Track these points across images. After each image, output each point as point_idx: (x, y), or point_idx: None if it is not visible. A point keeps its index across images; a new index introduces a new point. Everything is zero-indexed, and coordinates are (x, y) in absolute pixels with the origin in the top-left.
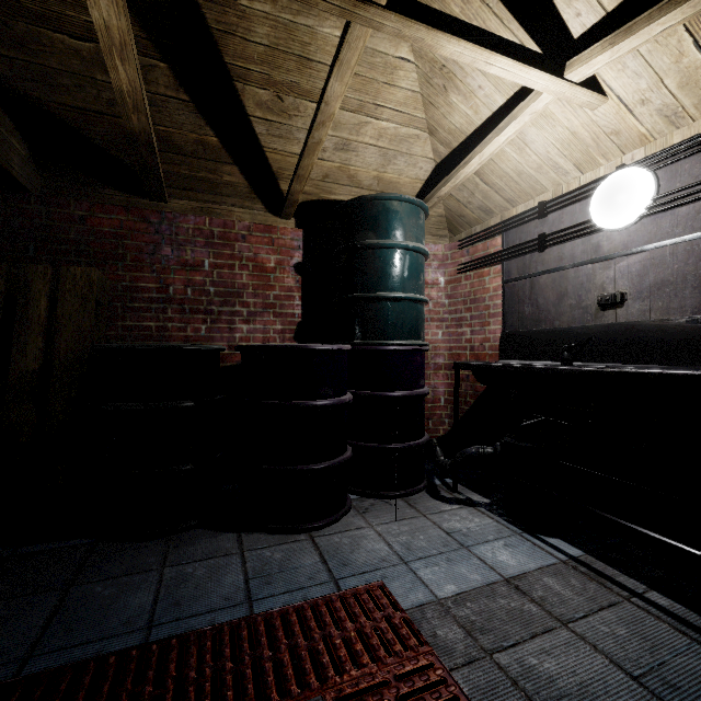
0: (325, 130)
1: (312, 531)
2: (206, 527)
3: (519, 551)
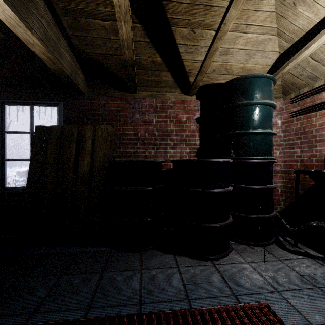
0: (221, 42)
1: (213, 260)
2: (158, 249)
3: None
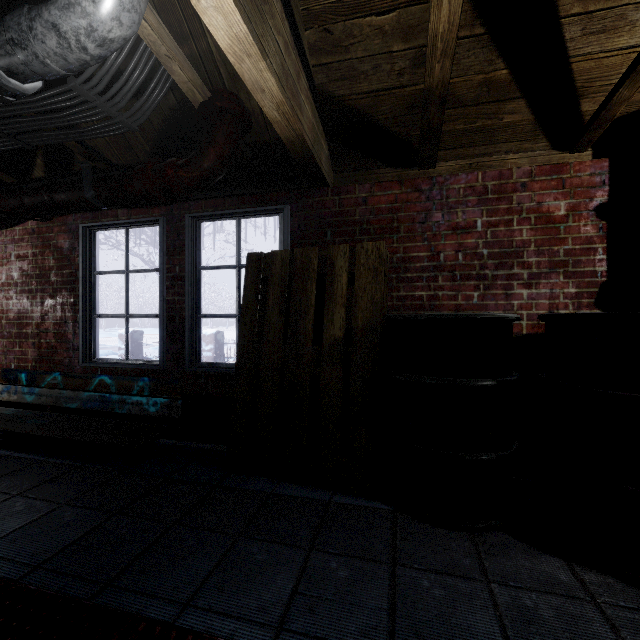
0: None
1: None
2: (511, 533)
3: None
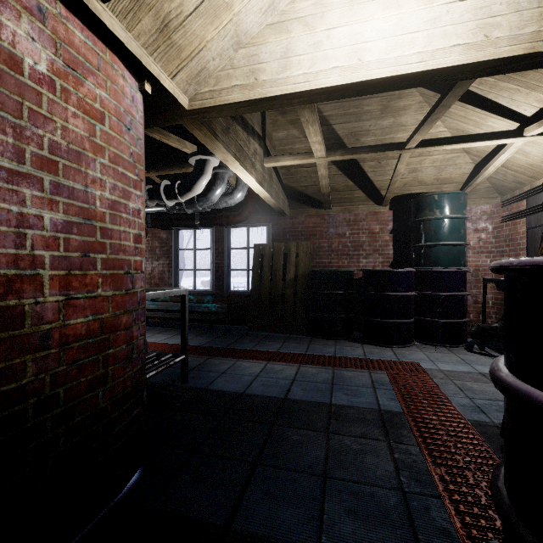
0: (399, 177)
1: (393, 348)
2: (348, 340)
3: None
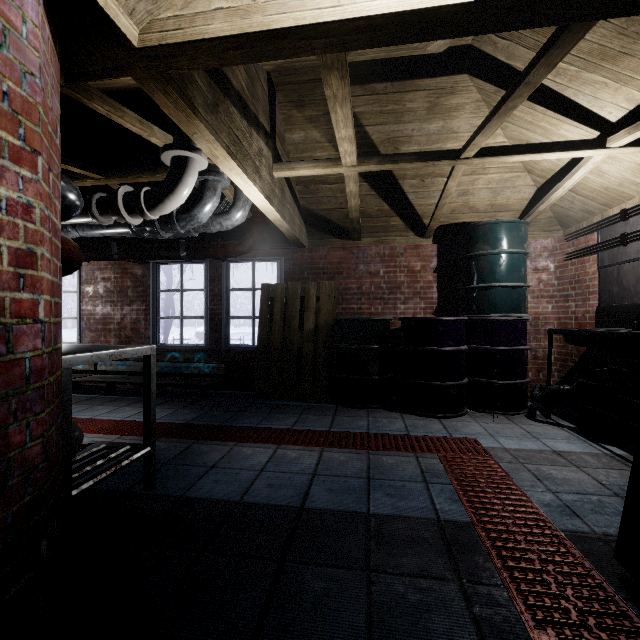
0: (448, 199)
1: (440, 419)
2: (384, 409)
3: (575, 445)
